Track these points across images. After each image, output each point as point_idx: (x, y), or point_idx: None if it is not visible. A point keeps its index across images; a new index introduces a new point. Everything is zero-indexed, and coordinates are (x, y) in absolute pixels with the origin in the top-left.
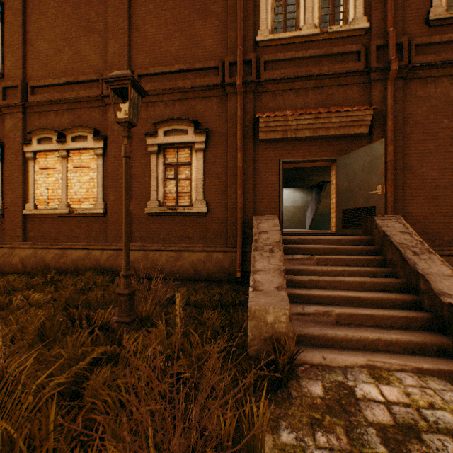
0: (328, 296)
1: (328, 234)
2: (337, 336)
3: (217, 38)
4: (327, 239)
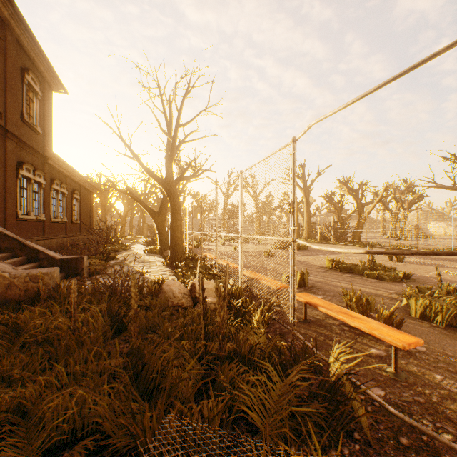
0: None
1: None
2: None
3: None
4: None
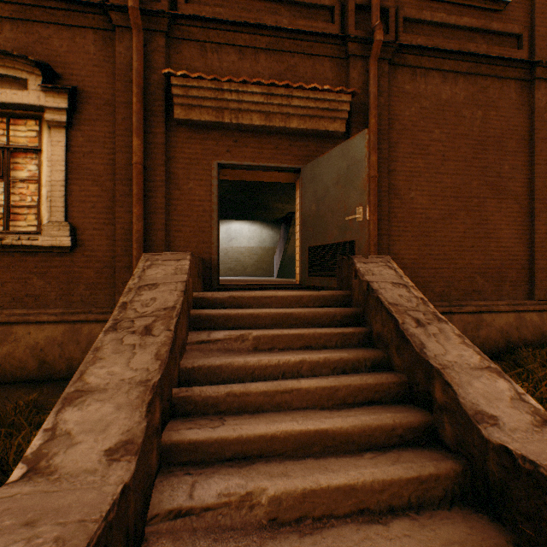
0: (260, 437)
1: (290, 286)
2: None
3: None
4: (280, 297)
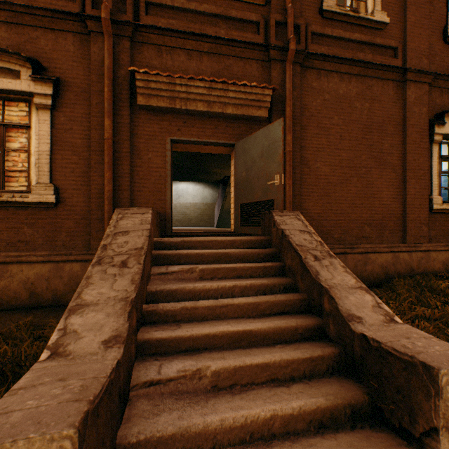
0: (205, 335)
1: (226, 233)
2: (207, 428)
3: None
4: (219, 241)
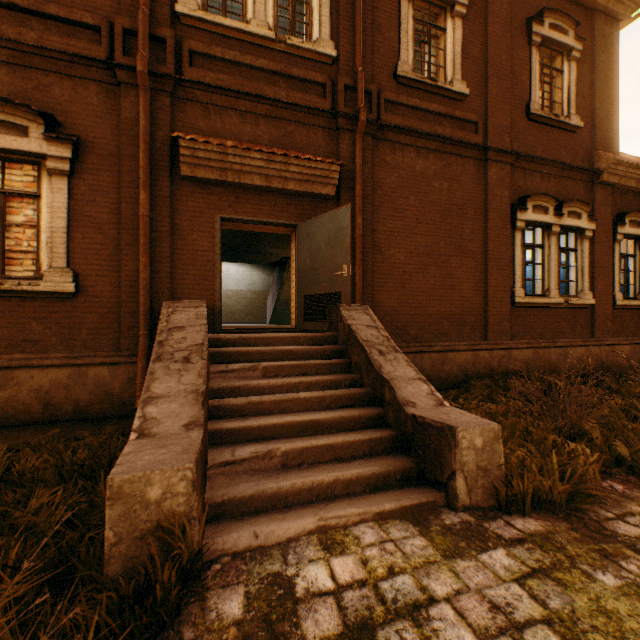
0: (274, 425)
1: (287, 330)
2: (281, 490)
3: None
4: (281, 337)
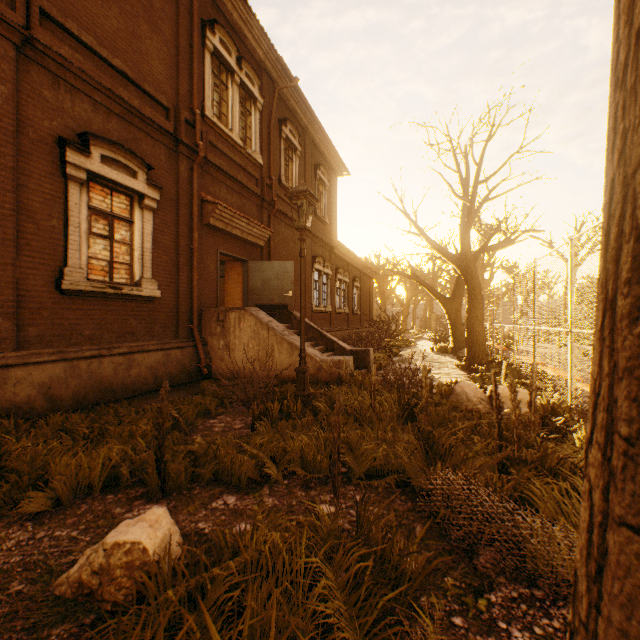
0: None
1: None
2: None
3: (166, 70)
4: None
